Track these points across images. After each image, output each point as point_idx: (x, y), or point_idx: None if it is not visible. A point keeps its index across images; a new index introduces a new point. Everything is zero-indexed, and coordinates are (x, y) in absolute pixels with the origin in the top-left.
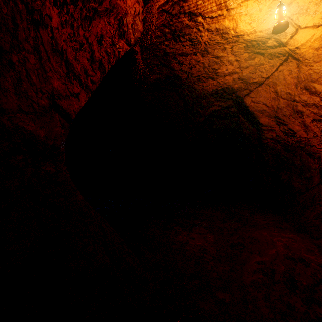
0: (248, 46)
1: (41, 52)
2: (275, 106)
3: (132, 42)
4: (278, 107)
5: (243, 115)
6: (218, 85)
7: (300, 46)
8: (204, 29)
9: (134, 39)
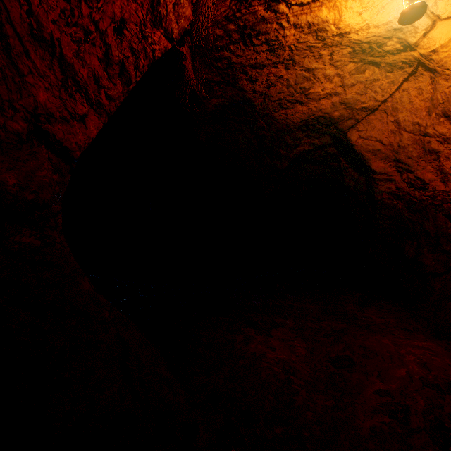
0: (356, 51)
1: (8, 37)
2: (395, 144)
3: (175, 34)
4: (400, 146)
5: (346, 159)
6: (309, 113)
7: (439, 47)
8: (288, 24)
9: (178, 30)
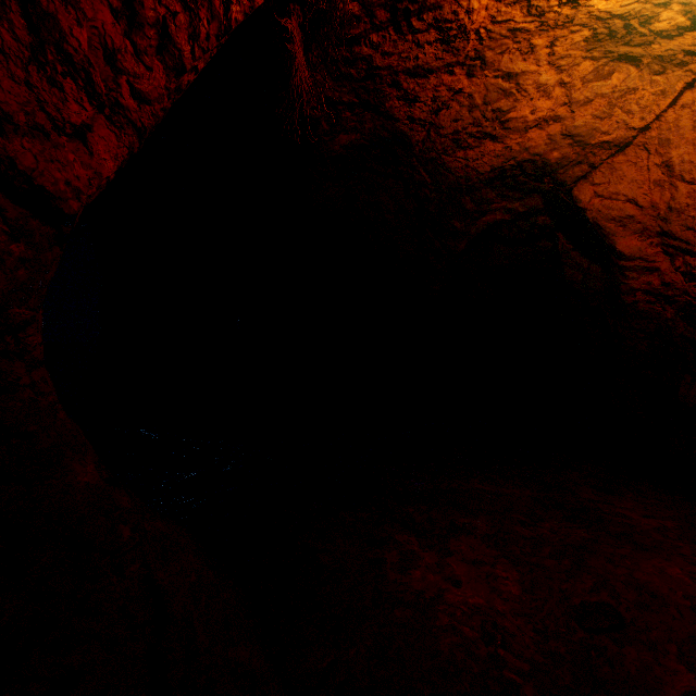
0: (599, 35)
1: None
2: (662, 204)
3: None
4: (671, 208)
5: (568, 235)
6: (507, 156)
7: None
8: None
9: None
